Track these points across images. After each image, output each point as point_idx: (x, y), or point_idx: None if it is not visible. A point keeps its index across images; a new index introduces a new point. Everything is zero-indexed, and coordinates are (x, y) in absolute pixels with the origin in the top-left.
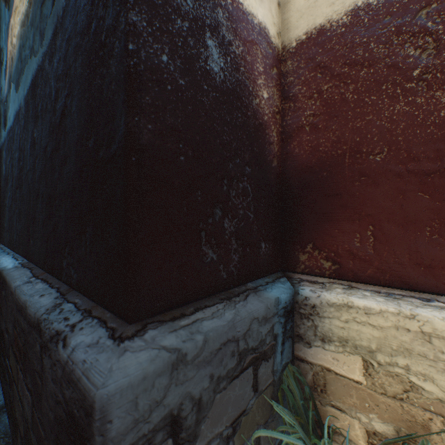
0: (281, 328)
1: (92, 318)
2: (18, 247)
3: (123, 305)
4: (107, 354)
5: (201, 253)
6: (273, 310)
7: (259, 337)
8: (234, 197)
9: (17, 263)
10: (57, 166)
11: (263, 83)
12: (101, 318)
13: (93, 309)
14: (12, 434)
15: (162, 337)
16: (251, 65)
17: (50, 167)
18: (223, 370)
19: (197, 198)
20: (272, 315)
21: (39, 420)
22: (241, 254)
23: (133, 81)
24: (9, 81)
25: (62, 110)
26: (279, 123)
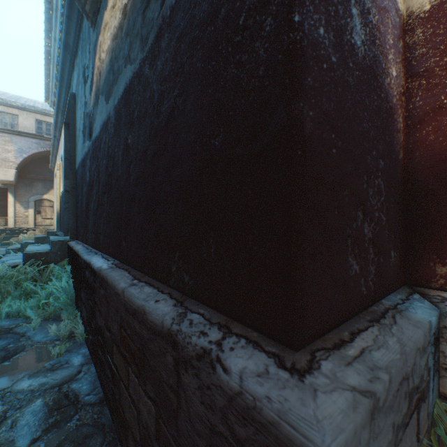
0: (431, 360)
1: (237, 336)
2: (106, 248)
3: (281, 326)
4: (295, 393)
5: (347, 264)
6: (427, 337)
7: (419, 372)
8: (371, 197)
9: (109, 263)
10: (161, 169)
11: (392, 59)
12: (249, 338)
13: (229, 323)
14: (118, 431)
15: (341, 372)
16: (383, 36)
17: (151, 171)
18: (399, 417)
19: (344, 198)
20: (427, 343)
21: (171, 436)
22: (376, 265)
23: (298, 59)
24: (96, 95)
25: (170, 112)
26: (403, 106)
